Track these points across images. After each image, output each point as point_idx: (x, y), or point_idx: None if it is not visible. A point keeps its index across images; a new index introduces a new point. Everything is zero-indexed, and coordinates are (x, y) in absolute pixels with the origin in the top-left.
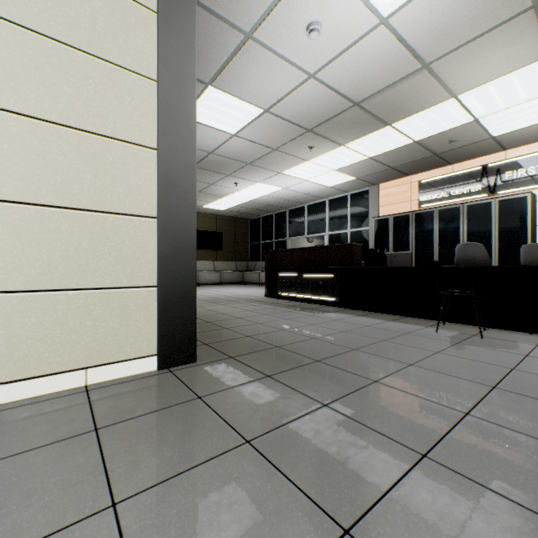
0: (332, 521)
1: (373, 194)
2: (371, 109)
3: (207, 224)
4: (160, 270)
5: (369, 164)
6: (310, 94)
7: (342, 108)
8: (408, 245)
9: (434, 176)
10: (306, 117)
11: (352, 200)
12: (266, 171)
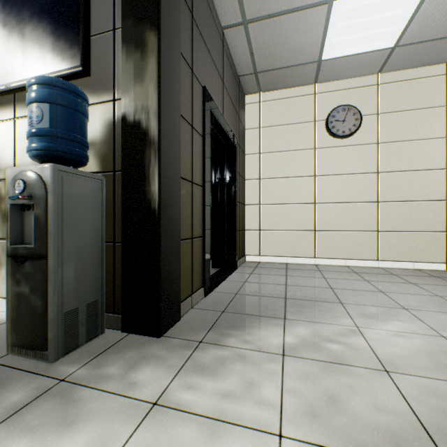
0: None
1: None
2: None
3: None
4: (446, 224)
5: None
6: None
7: None
8: None
9: None
10: None
11: None
12: None
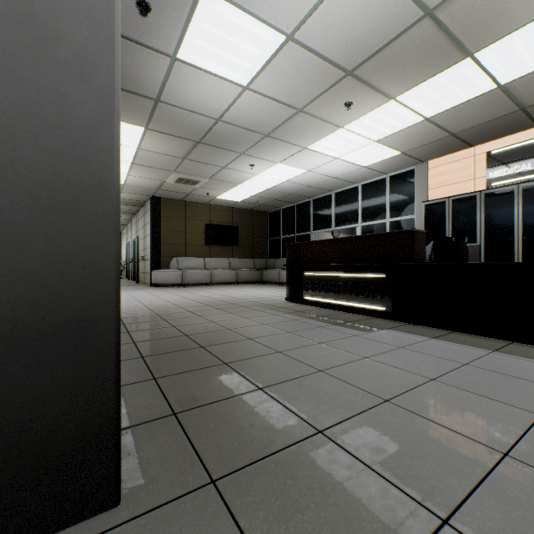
0: None
1: (421, 174)
2: (449, 23)
3: (222, 217)
4: None
5: (423, 129)
6: None
7: (405, 24)
8: (475, 235)
9: (510, 143)
10: (347, 46)
11: (392, 183)
12: (288, 146)
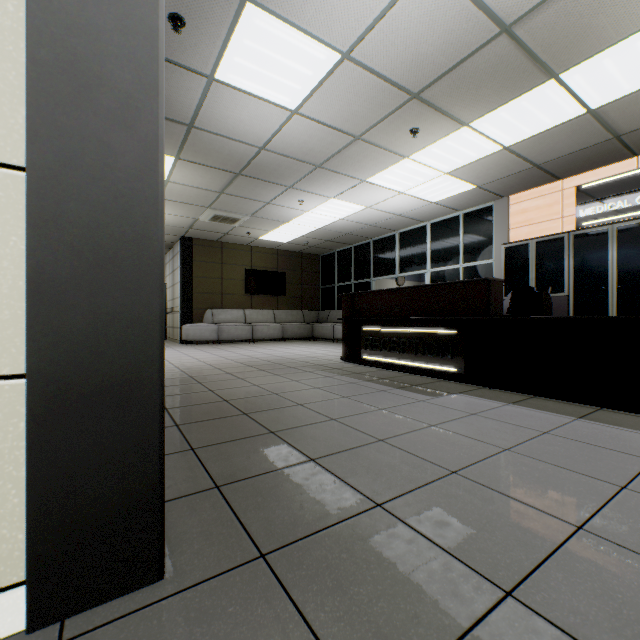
0: None
1: (500, 211)
2: (530, 40)
3: (265, 261)
4: (32, 326)
5: (502, 160)
6: (425, 9)
7: (478, 42)
8: (562, 283)
9: (603, 176)
10: (412, 66)
11: (466, 222)
12: (344, 179)
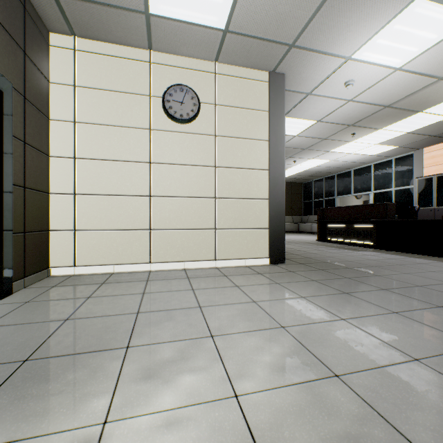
0: (342, 292)
1: (417, 157)
2: (400, 107)
3: None
4: (270, 221)
5: (408, 136)
6: (349, 108)
7: (375, 110)
8: None
9: None
10: (347, 119)
11: (396, 163)
12: (318, 152)
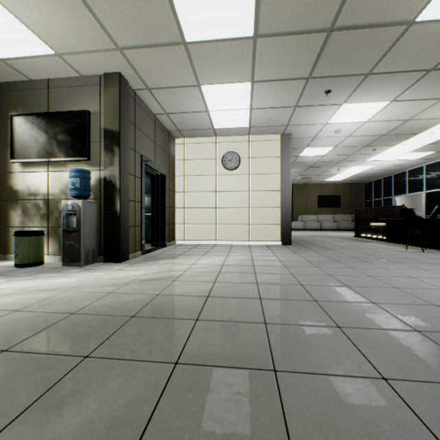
0: (295, 252)
1: None
2: (395, 134)
3: (328, 190)
4: (281, 220)
5: (434, 145)
6: (353, 139)
7: (376, 137)
8: None
9: None
10: (358, 144)
11: None
12: (354, 162)
